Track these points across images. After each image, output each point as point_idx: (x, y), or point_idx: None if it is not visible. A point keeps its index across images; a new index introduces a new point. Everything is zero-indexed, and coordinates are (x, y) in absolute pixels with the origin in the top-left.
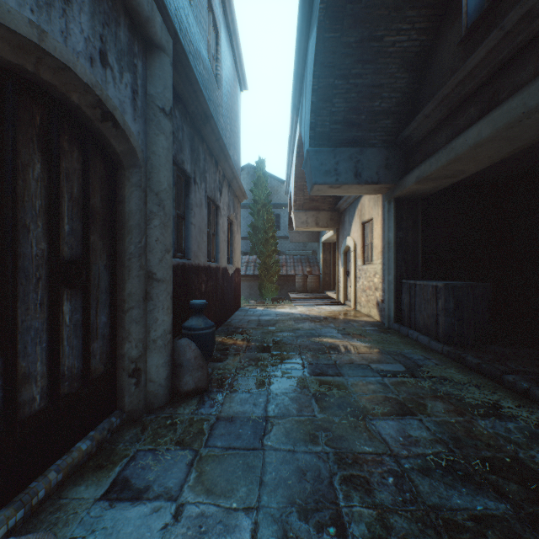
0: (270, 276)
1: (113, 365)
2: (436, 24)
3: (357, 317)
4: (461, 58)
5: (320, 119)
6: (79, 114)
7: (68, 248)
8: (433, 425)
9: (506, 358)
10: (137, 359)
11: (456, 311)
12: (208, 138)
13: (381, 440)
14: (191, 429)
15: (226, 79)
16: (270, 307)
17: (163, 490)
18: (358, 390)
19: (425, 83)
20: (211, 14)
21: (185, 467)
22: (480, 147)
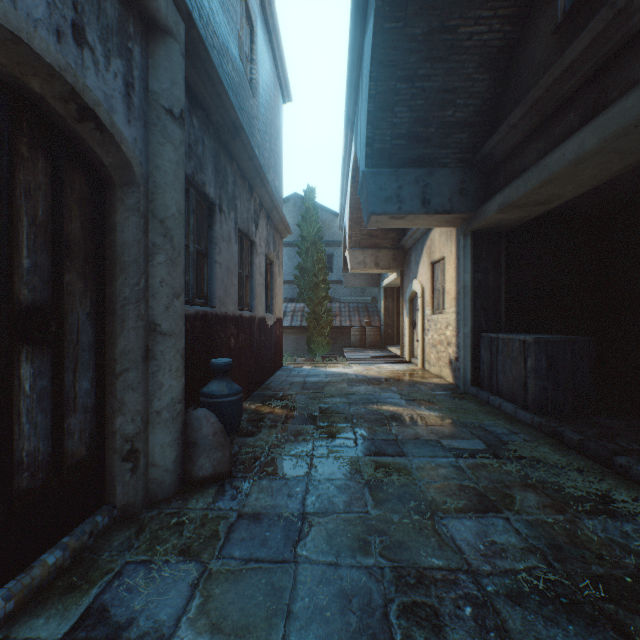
0: (321, 328)
1: (100, 446)
2: (525, 9)
3: (425, 378)
4: (556, 51)
5: (379, 132)
6: (46, 110)
7: (29, 290)
8: (524, 527)
9: (615, 433)
10: (134, 437)
11: (550, 372)
12: (239, 156)
13: (455, 549)
14: (202, 532)
15: (263, 86)
16: (319, 366)
17: (152, 626)
18: (425, 475)
19: (510, 86)
20: (244, 4)
21: (187, 589)
22: (582, 163)
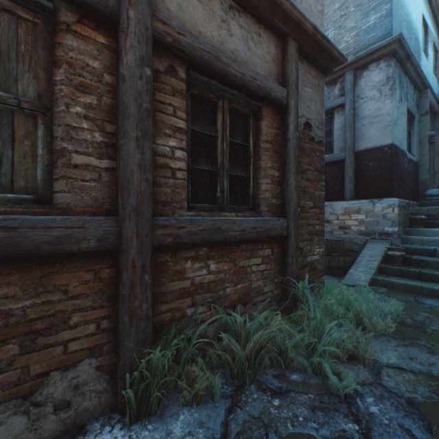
0: None
1: None
2: None
3: None
4: None
5: None
6: None
7: None
8: None
9: None
10: None
11: None
12: None
13: None
14: None
15: None
16: None
17: None
18: None
19: None
20: None
21: None
22: None
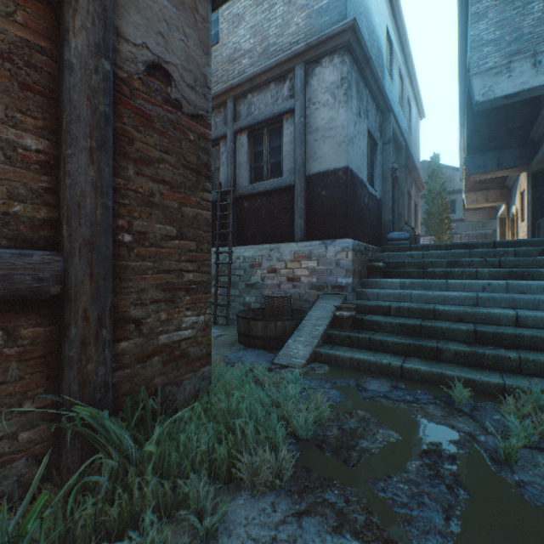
0: None
1: None
2: None
3: None
4: None
5: (472, 141)
6: None
7: None
8: None
9: None
10: None
11: None
12: (408, 164)
13: None
14: None
15: (413, 126)
16: None
17: None
18: None
19: (540, 110)
20: (407, 102)
21: None
22: None
